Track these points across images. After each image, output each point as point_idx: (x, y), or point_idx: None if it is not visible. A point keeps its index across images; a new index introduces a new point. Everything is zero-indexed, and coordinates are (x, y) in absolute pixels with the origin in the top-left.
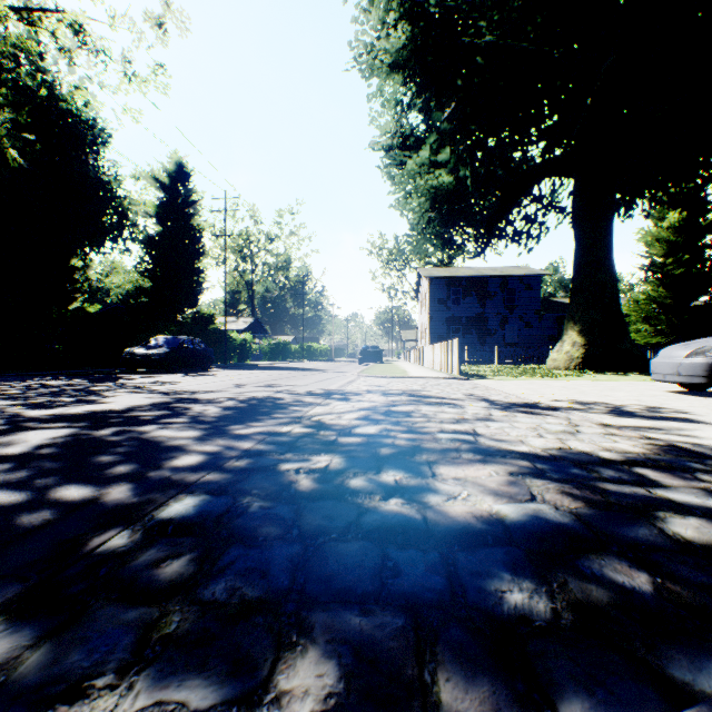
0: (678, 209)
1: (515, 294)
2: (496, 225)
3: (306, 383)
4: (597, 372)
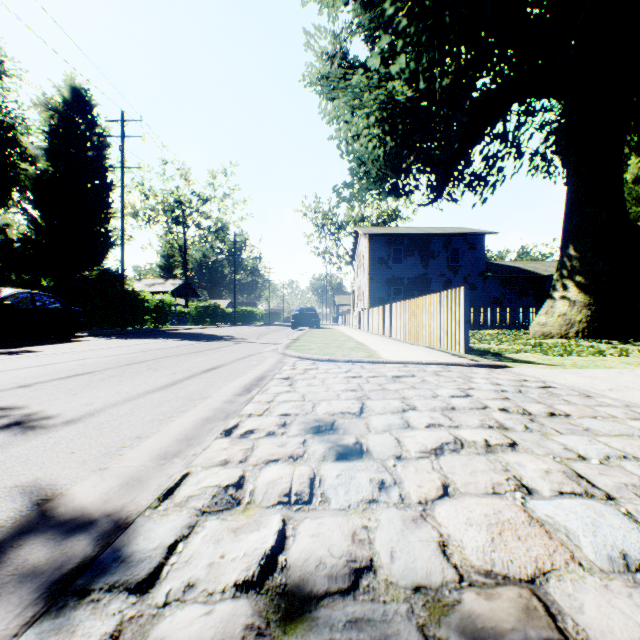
0: (639, 160)
1: (459, 254)
2: (457, 162)
3: (117, 396)
4: (624, 341)
